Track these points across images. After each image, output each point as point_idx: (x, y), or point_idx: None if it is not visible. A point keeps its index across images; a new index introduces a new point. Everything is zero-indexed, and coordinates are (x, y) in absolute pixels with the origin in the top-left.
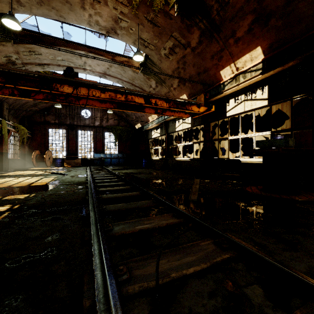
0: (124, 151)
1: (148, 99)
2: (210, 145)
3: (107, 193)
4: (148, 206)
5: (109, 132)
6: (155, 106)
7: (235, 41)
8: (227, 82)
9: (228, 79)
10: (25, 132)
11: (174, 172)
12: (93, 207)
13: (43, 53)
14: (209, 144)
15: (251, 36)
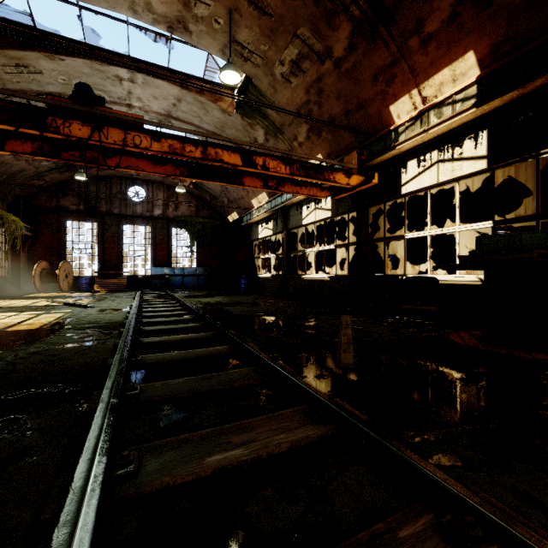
0: (208, 264)
1: (249, 157)
2: (368, 250)
3: (160, 349)
4: (245, 385)
5: (180, 228)
6: (263, 171)
7: (421, 43)
8: (404, 126)
9: (406, 121)
10: (18, 227)
11: (299, 301)
12: (111, 390)
13: (45, 70)
14: (366, 249)
15: (456, 29)
